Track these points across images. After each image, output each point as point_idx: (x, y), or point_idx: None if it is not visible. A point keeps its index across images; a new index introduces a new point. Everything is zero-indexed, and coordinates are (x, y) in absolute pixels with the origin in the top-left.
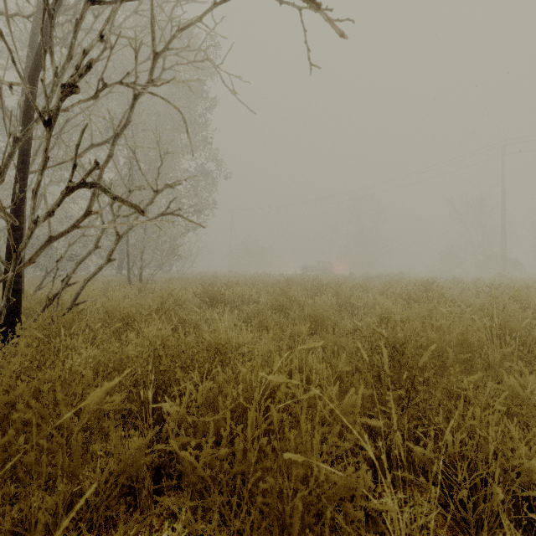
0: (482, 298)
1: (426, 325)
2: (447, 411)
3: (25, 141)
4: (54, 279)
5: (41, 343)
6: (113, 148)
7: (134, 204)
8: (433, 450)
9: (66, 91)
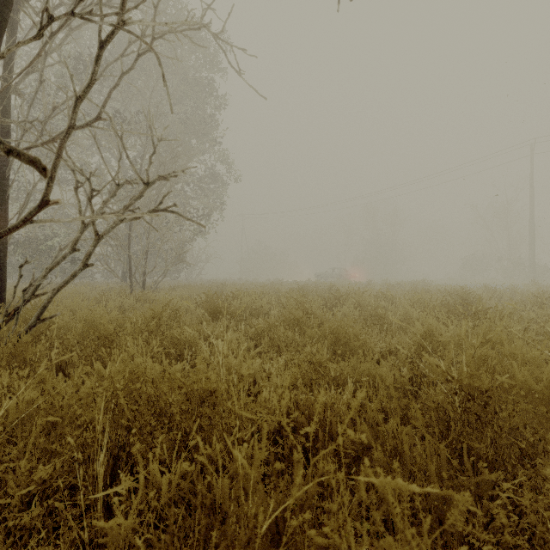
0: (538, 311)
1: (503, 355)
2: None
3: None
4: (15, 288)
5: None
6: (75, 116)
7: (33, 158)
8: None
9: None
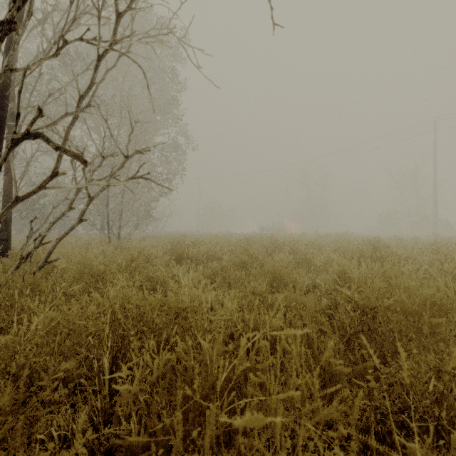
0: (430, 256)
1: (391, 285)
2: (439, 393)
3: (1, 107)
4: (27, 238)
5: (4, 303)
6: (78, 110)
7: (76, 154)
8: (418, 434)
9: (5, 29)
